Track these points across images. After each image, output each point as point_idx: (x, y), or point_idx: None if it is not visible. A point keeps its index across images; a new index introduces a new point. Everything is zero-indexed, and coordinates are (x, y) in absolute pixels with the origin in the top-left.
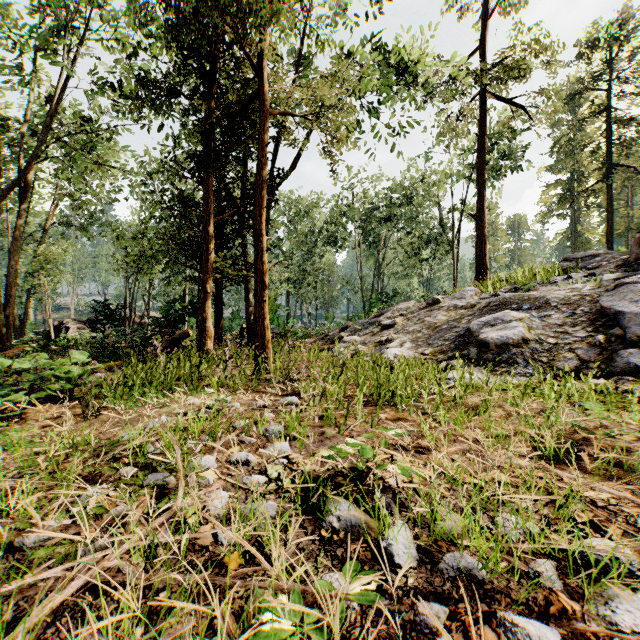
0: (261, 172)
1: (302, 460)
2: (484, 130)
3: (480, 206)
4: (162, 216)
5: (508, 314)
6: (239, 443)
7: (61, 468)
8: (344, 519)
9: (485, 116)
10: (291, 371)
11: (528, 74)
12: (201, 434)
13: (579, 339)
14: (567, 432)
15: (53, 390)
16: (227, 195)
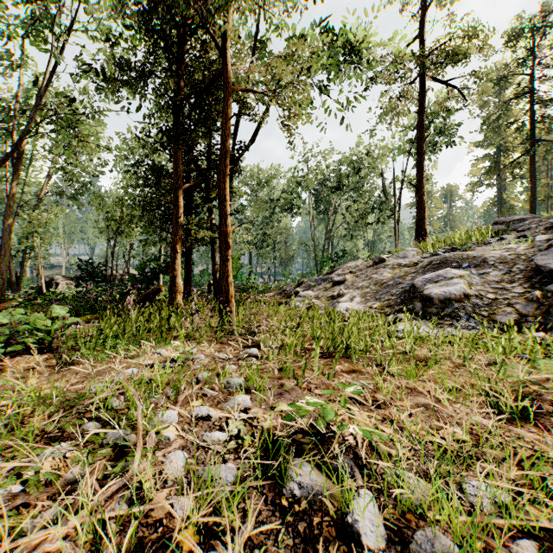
0: (225, 143)
1: (262, 415)
2: (423, 109)
3: (419, 176)
4: (139, 185)
5: (449, 272)
6: (201, 396)
7: (26, 423)
8: (305, 486)
9: (424, 96)
10: (252, 324)
11: (463, 58)
12: (166, 386)
13: (517, 295)
14: (516, 385)
15: (33, 342)
16: (196, 166)
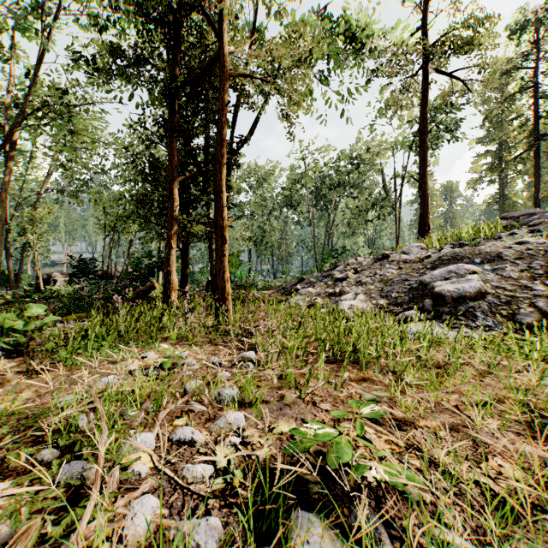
0: (221, 130)
1: (257, 440)
2: (426, 102)
3: (423, 170)
4: (135, 180)
5: (461, 267)
6: (187, 411)
7: None
8: None
9: (427, 89)
10: (250, 323)
11: (469, 47)
12: (147, 399)
13: (538, 292)
14: None
15: (10, 343)
16: (193, 160)
